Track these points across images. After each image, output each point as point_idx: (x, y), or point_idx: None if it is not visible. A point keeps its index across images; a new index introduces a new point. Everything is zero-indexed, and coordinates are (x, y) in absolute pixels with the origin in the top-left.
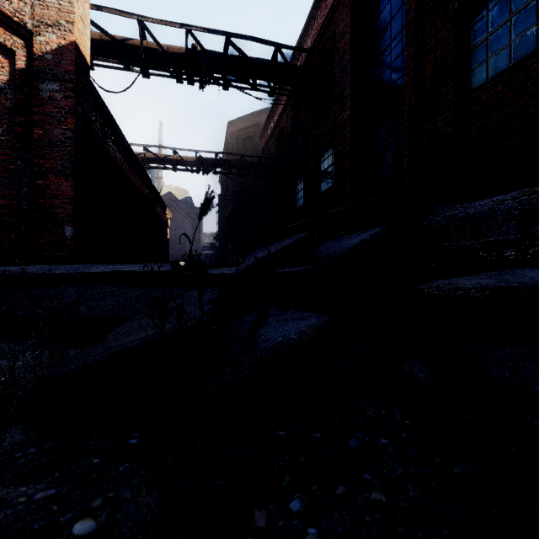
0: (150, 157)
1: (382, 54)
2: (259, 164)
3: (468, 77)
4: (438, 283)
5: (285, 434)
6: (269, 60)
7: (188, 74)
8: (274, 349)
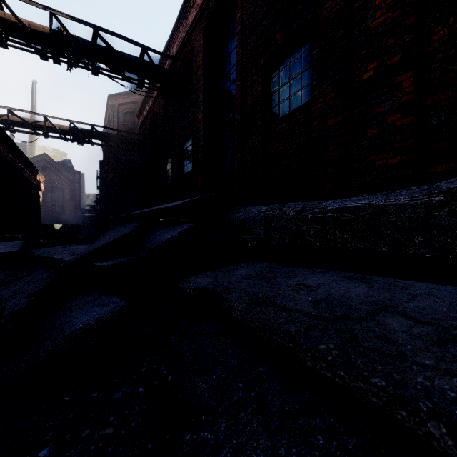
0: (15, 120)
1: (226, 75)
2: (136, 140)
3: (270, 112)
4: (191, 279)
5: (70, 398)
6: (137, 57)
7: (53, 54)
8: (72, 335)
